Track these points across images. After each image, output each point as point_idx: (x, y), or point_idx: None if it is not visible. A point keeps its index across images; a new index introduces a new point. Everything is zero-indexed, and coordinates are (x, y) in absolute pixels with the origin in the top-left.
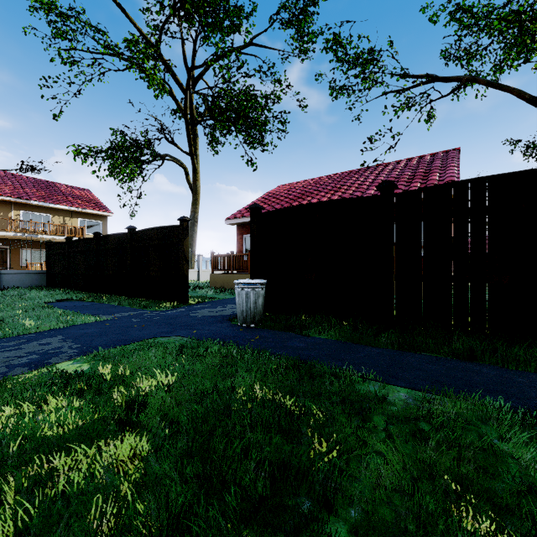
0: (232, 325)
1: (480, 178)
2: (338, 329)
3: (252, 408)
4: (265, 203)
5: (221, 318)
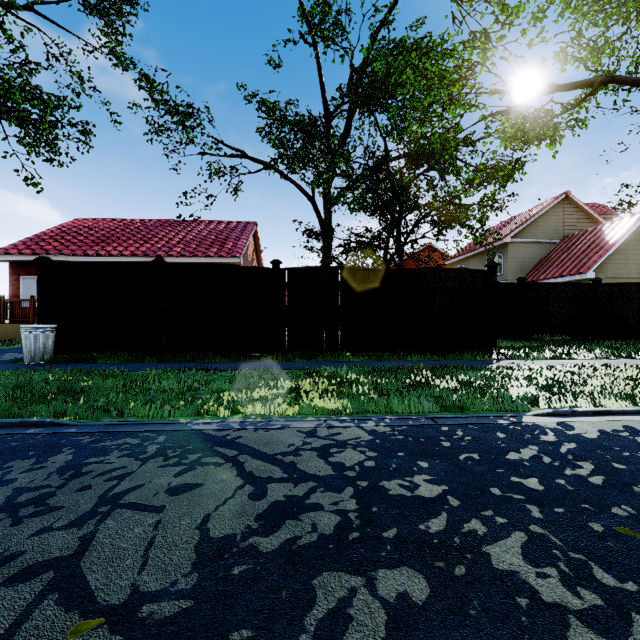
0: (18, 364)
1: (209, 266)
2: (120, 356)
3: (48, 379)
4: (56, 240)
5: (1, 362)
